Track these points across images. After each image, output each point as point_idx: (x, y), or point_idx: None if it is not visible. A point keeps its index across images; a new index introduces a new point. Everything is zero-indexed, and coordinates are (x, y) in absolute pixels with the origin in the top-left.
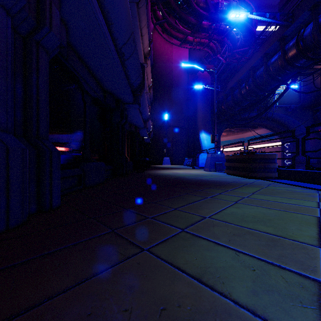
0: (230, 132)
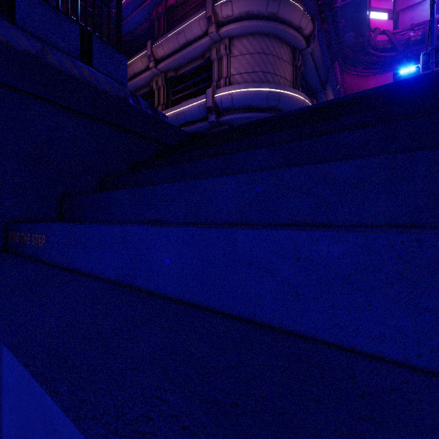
0: None
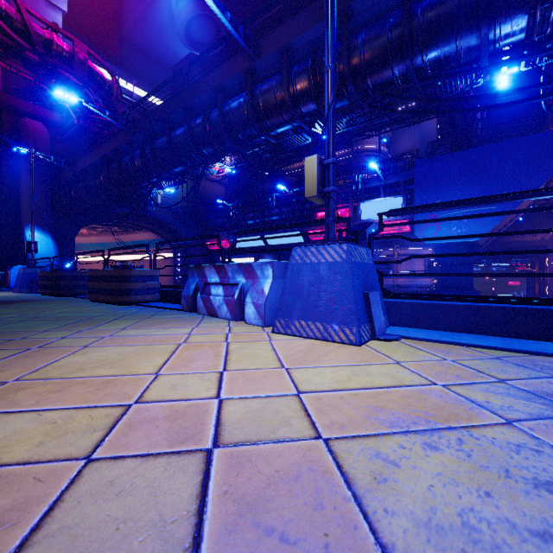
0: (102, 231)
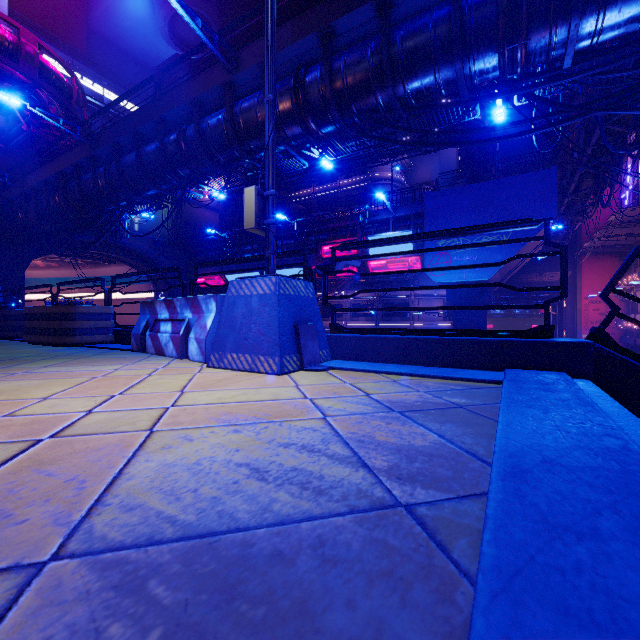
0: (63, 263)
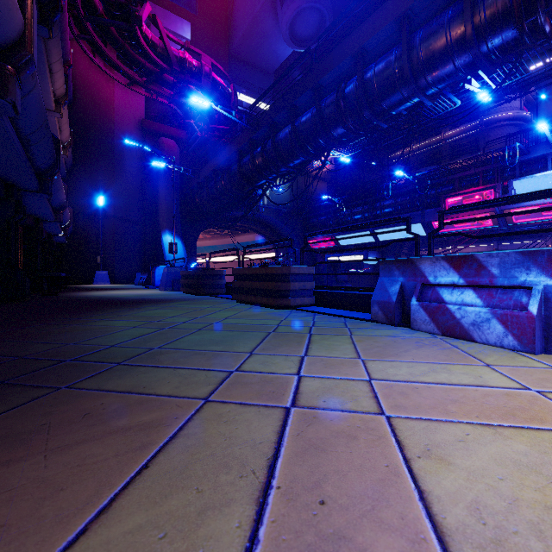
0: (215, 234)
